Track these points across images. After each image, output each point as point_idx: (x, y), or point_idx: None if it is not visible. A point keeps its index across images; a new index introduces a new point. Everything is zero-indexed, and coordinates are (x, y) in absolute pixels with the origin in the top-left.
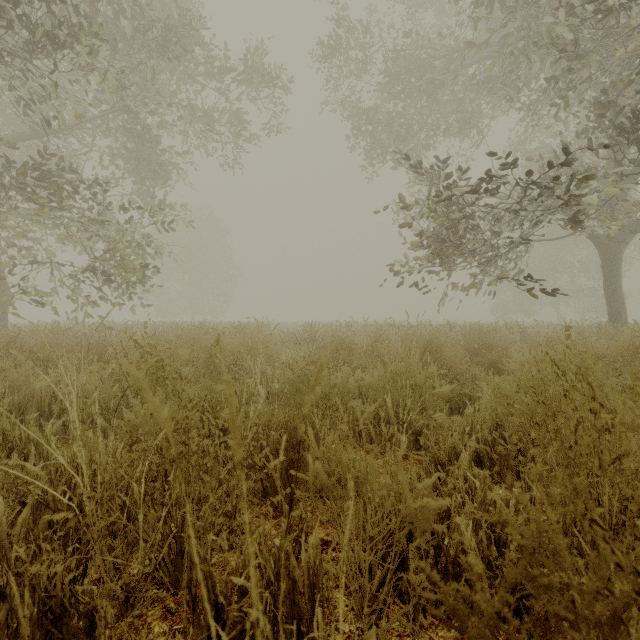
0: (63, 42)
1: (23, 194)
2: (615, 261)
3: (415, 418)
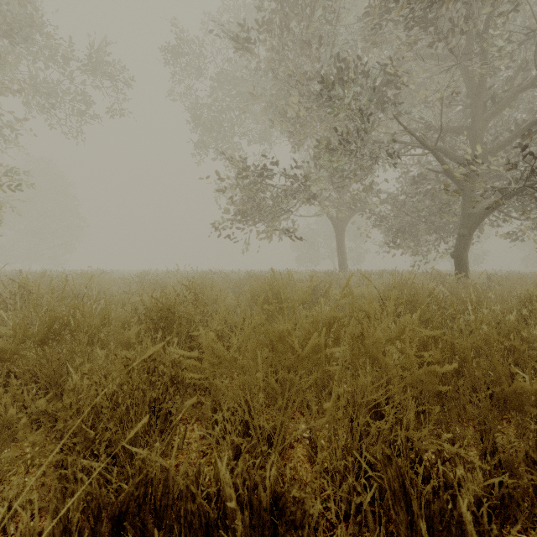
0: None
1: None
2: (341, 234)
3: None
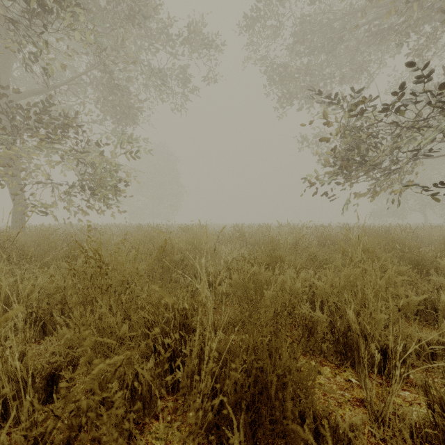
0: (52, 9)
1: (32, 132)
2: None
3: (380, 332)
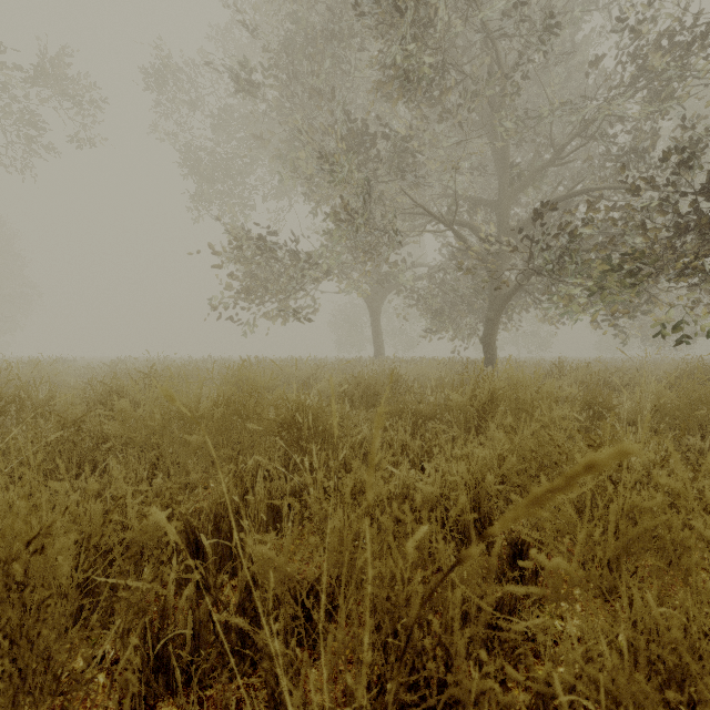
0: None
1: None
2: (377, 314)
3: None
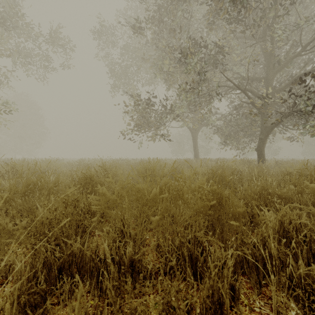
0: None
1: None
2: (195, 137)
3: None
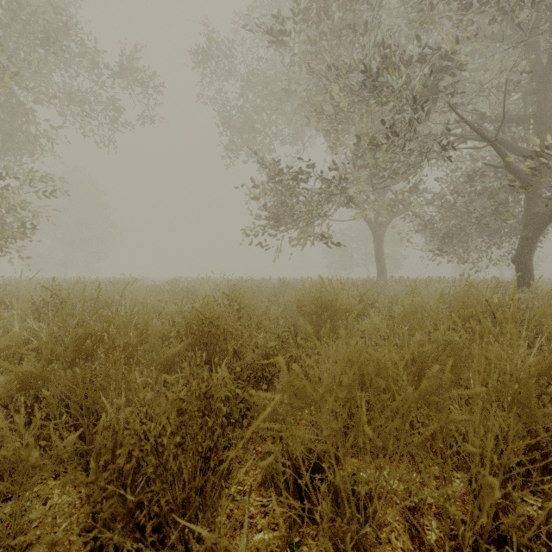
0: None
1: None
2: (380, 239)
3: None
